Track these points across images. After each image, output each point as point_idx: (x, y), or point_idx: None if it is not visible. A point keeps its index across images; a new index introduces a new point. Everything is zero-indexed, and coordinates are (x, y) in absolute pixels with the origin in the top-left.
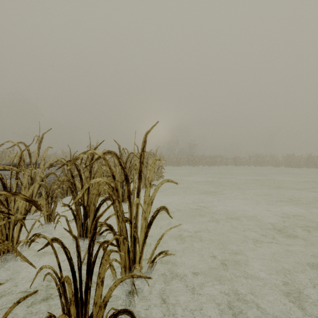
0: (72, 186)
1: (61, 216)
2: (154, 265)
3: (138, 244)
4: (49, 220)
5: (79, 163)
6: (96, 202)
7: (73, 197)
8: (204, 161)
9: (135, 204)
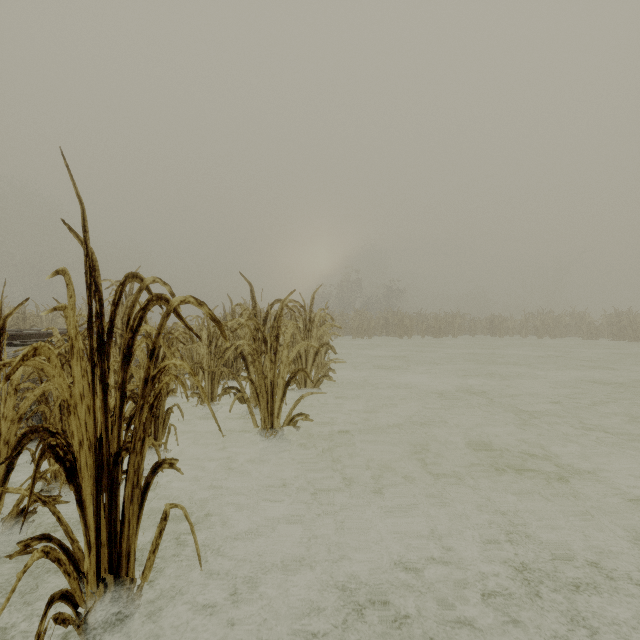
0: None
1: None
2: None
3: None
4: None
5: None
6: None
7: None
8: (425, 326)
9: None
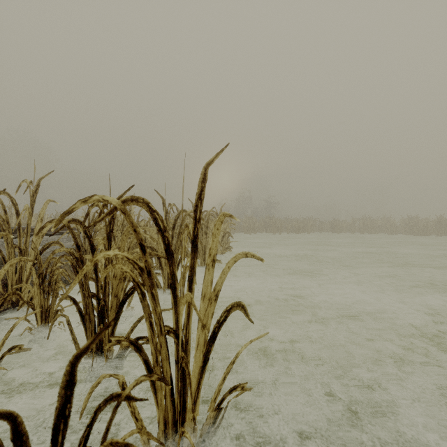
0: (78, 264)
1: (59, 316)
2: (221, 413)
3: (190, 390)
4: (46, 320)
5: (101, 227)
6: (119, 292)
7: (79, 283)
8: (289, 226)
9: (184, 304)
